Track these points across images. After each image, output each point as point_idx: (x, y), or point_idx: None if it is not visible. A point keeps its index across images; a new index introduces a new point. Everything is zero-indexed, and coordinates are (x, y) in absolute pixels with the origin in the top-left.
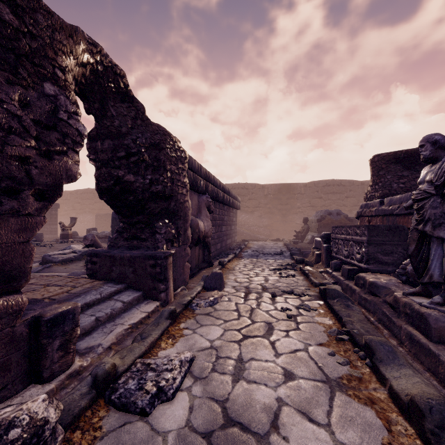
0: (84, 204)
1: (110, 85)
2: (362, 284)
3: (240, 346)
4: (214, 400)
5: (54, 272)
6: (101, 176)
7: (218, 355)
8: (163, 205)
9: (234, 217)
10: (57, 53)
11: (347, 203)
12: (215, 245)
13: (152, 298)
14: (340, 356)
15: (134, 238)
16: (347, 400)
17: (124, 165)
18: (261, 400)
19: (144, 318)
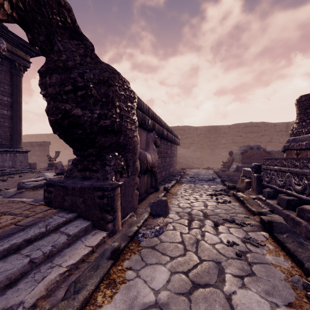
0: None
1: (55, 17)
2: (309, 217)
3: (191, 303)
4: None
5: (23, 198)
6: (50, 110)
7: None
8: (113, 139)
9: (175, 151)
10: None
11: (262, 140)
12: (160, 172)
13: (100, 228)
14: None
15: (87, 170)
16: None
17: (72, 99)
18: None
19: (87, 255)
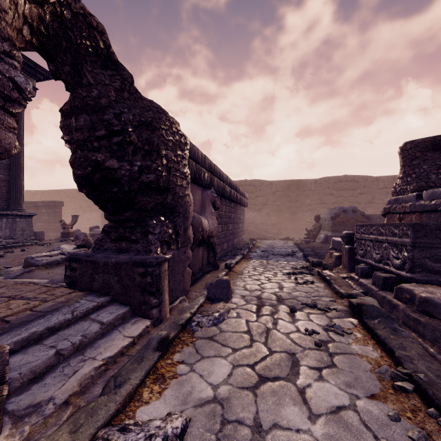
0: (91, 202)
1: (84, 42)
2: (408, 298)
3: (256, 398)
4: None
5: (33, 278)
6: (76, 161)
7: (224, 417)
8: (158, 199)
9: (241, 214)
10: None
11: (360, 200)
12: (221, 244)
13: (142, 315)
14: (408, 421)
15: (123, 239)
16: None
17: (105, 147)
18: None
19: (127, 347)
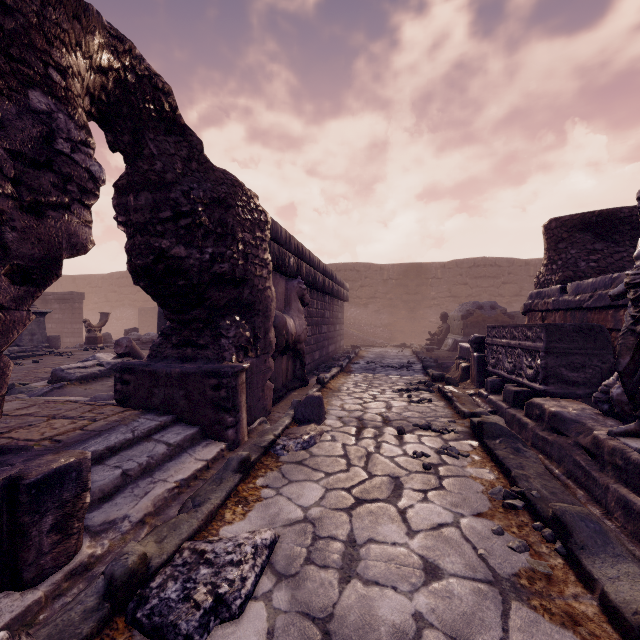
0: (122, 294)
1: (147, 106)
2: (538, 415)
3: (352, 518)
4: (309, 617)
5: (68, 396)
6: (135, 248)
7: (316, 534)
8: (232, 294)
9: (340, 312)
10: (51, 42)
11: (504, 292)
12: (311, 353)
13: (214, 437)
14: (512, 535)
15: (188, 345)
16: (531, 618)
17: (171, 231)
18: (388, 618)
19: (201, 470)
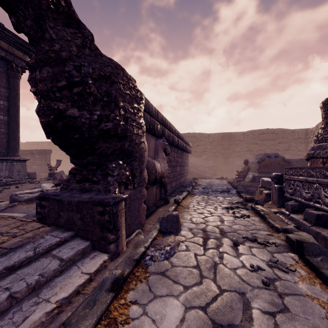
0: None
1: None
2: None
3: None
4: None
5: (14, 212)
6: (40, 110)
7: None
8: (116, 145)
9: (186, 159)
10: None
11: (279, 148)
12: (170, 183)
13: (100, 250)
14: None
15: (86, 180)
16: None
17: (67, 97)
18: None
19: (83, 284)
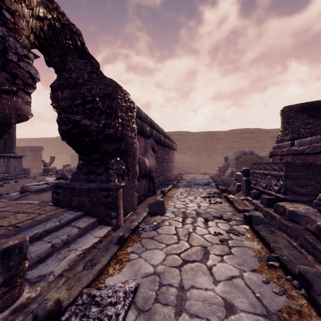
0: (63, 147)
1: (68, 41)
2: (282, 211)
3: (181, 272)
4: None
5: (28, 200)
6: (61, 120)
7: (161, 282)
8: (115, 146)
9: (172, 156)
10: None
11: (257, 146)
12: (158, 177)
13: (105, 223)
14: (274, 284)
15: (91, 173)
16: None
17: (81, 111)
18: None
19: (97, 243)
